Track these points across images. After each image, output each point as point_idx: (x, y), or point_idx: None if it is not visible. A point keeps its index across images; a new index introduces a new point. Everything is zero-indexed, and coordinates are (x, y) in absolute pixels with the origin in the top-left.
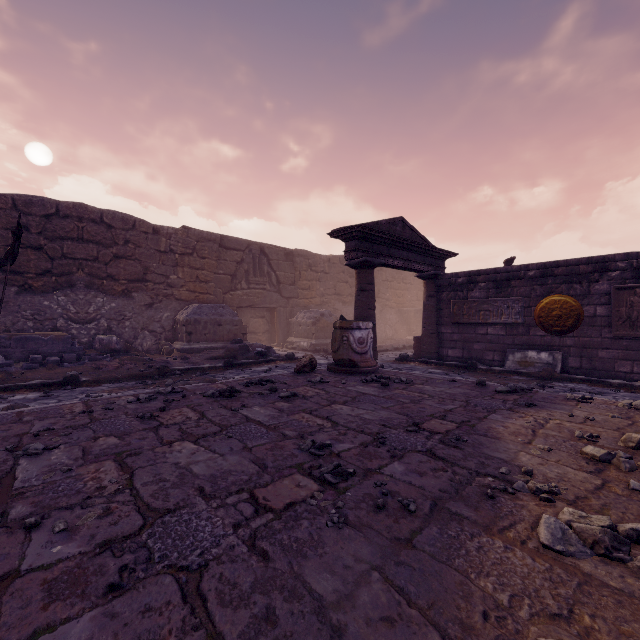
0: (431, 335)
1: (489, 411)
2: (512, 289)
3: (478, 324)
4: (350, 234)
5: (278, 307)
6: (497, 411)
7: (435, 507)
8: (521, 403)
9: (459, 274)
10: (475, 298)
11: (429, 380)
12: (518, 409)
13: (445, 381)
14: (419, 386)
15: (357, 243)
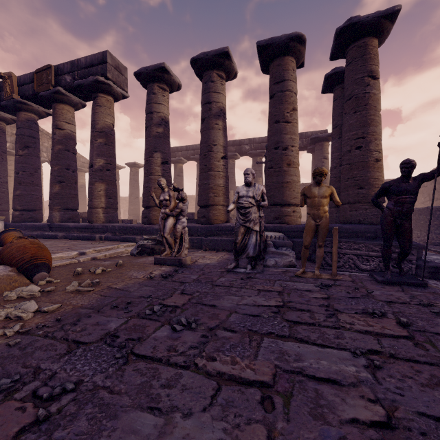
0: None
1: None
2: None
3: None
4: None
5: None
6: None
7: (100, 309)
8: None
9: None
10: None
11: None
12: None
13: None
14: None
15: None
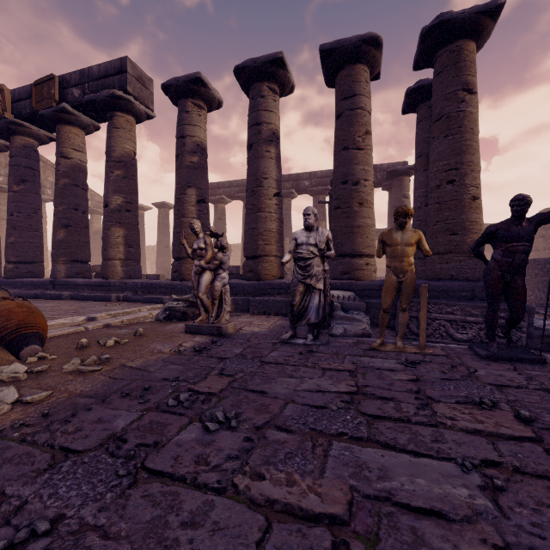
0: None
1: None
2: None
3: None
4: None
5: None
6: None
7: (106, 397)
8: None
9: None
10: None
11: None
12: None
13: None
14: None
15: None
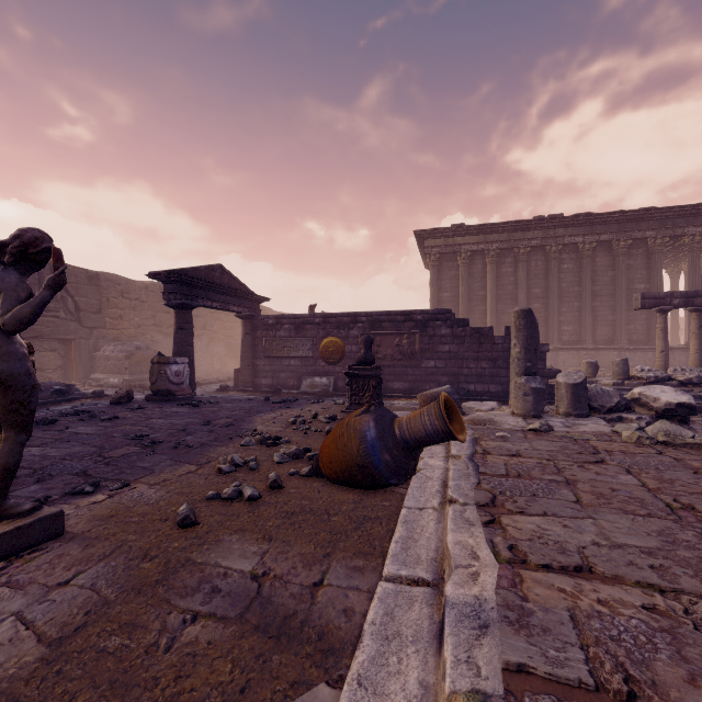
0: (248, 367)
1: (259, 412)
2: (306, 331)
3: (284, 357)
4: (169, 278)
5: (77, 339)
6: (264, 412)
7: (203, 445)
8: (282, 407)
9: (270, 317)
10: (282, 337)
11: (233, 401)
12: (277, 410)
13: (244, 400)
14: (223, 404)
15: (176, 287)
